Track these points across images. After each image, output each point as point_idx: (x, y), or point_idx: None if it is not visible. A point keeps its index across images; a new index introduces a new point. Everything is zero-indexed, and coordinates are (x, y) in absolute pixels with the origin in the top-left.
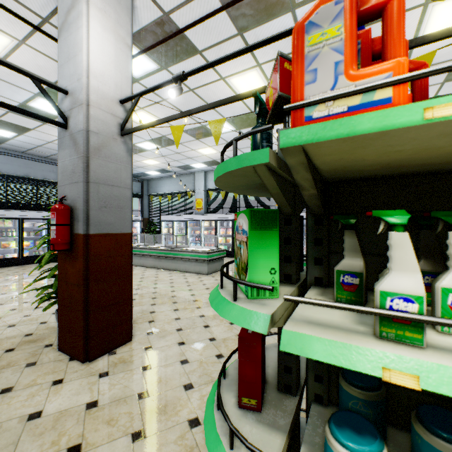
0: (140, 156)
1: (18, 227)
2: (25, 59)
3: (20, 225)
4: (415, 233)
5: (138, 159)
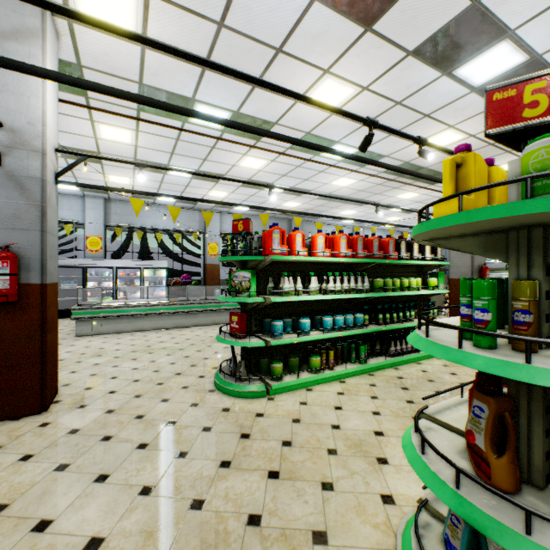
0: None
1: None
2: None
3: None
4: (277, 277)
5: None
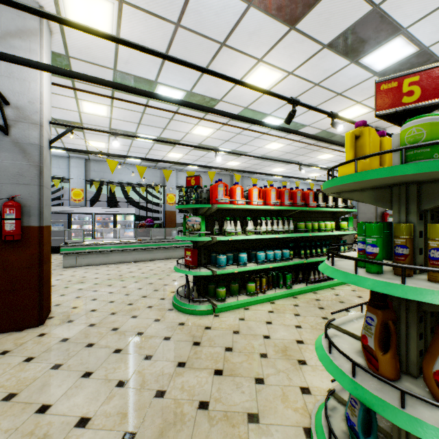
0: None
1: None
2: None
3: None
4: (221, 221)
5: None
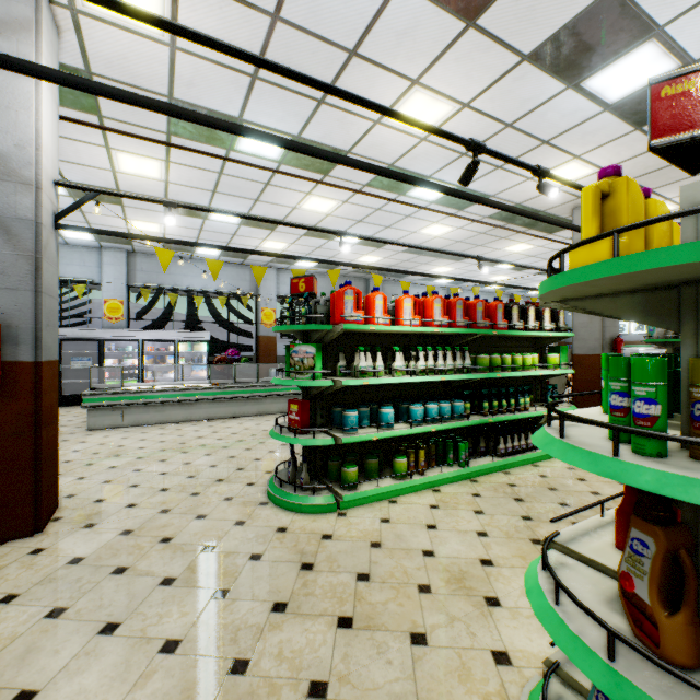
0: None
1: None
2: None
3: None
4: (350, 353)
5: None
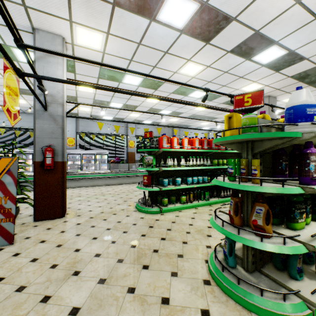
0: None
1: None
2: None
3: None
4: (165, 159)
5: None
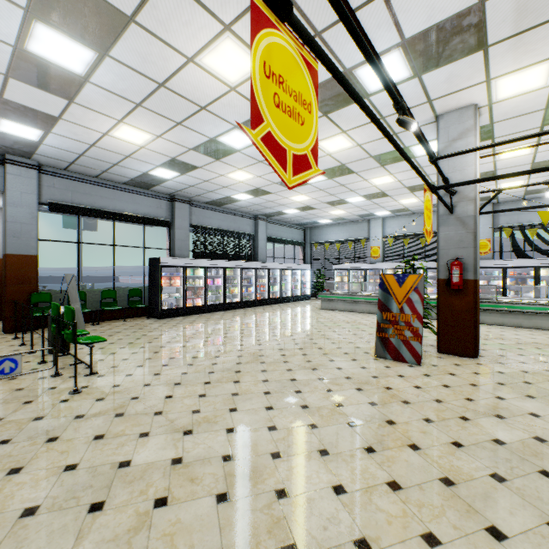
0: (334, 208)
1: (240, 275)
2: (345, 153)
3: (240, 274)
4: None
5: (329, 210)
